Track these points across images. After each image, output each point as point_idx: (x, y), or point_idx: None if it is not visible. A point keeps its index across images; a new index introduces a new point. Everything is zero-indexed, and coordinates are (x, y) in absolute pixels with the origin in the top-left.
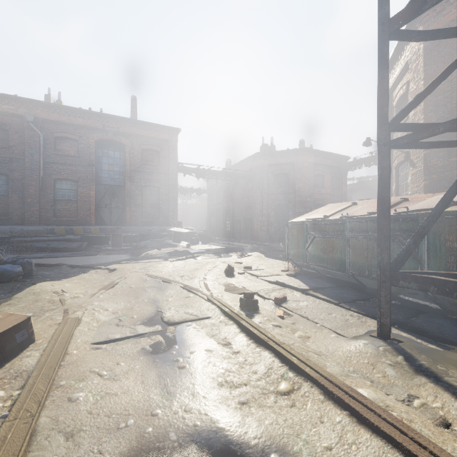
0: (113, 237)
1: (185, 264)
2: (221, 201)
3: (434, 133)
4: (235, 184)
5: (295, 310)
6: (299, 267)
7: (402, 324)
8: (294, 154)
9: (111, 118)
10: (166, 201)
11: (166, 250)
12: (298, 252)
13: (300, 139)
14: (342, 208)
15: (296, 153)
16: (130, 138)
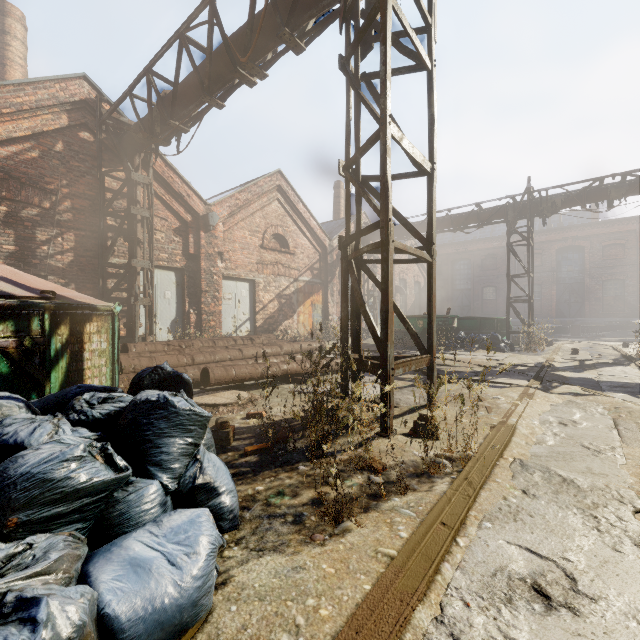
0: (571, 327)
1: None
2: None
3: None
4: None
5: None
6: None
7: None
8: None
9: (570, 228)
10: (632, 293)
11: (620, 338)
12: None
13: None
14: None
15: None
16: (589, 239)
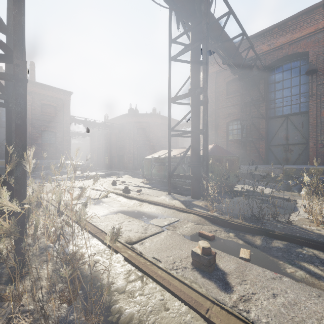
0: None
1: (85, 182)
2: (101, 143)
3: (179, 135)
4: (112, 132)
5: (145, 193)
6: (149, 180)
7: (178, 193)
8: (149, 117)
9: None
10: (61, 142)
11: (66, 176)
12: (148, 172)
13: (153, 107)
14: (166, 152)
15: (151, 116)
16: (31, 94)
